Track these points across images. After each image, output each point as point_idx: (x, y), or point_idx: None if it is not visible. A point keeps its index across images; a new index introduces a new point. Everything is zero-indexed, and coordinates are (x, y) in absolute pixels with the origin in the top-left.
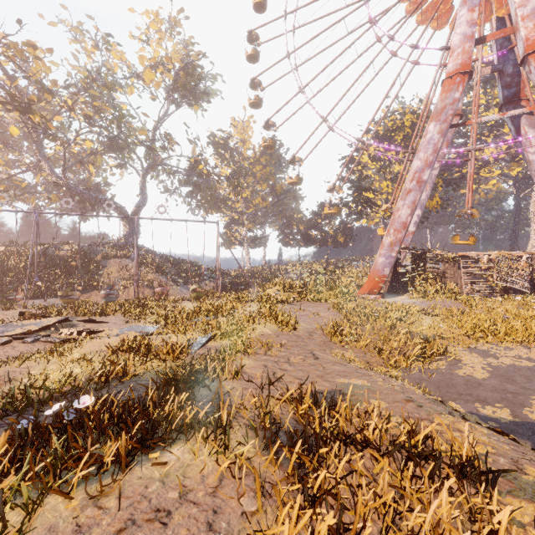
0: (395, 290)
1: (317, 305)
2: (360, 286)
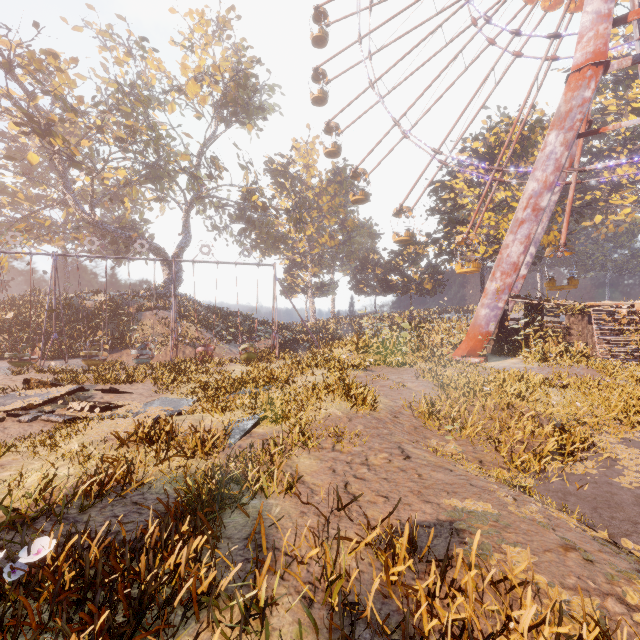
0: (502, 351)
1: (401, 371)
2: (455, 345)
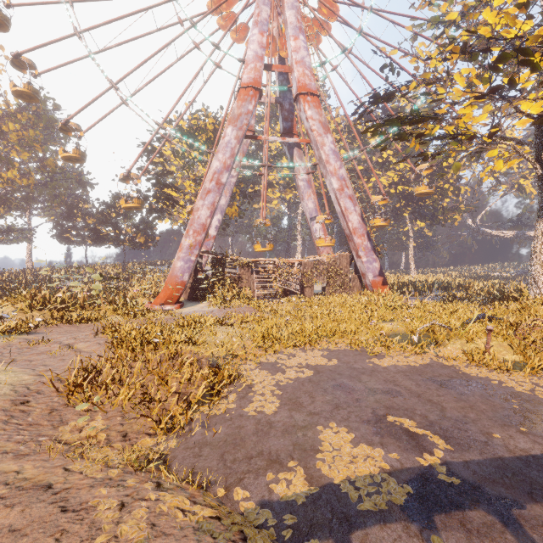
0: (196, 297)
1: (82, 328)
2: (157, 294)
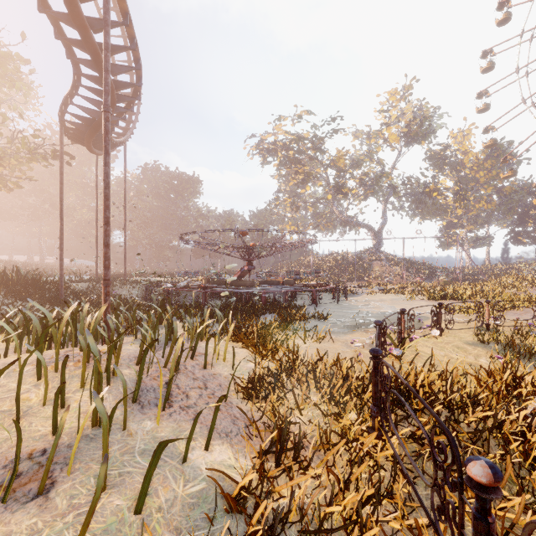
0: None
1: None
2: None
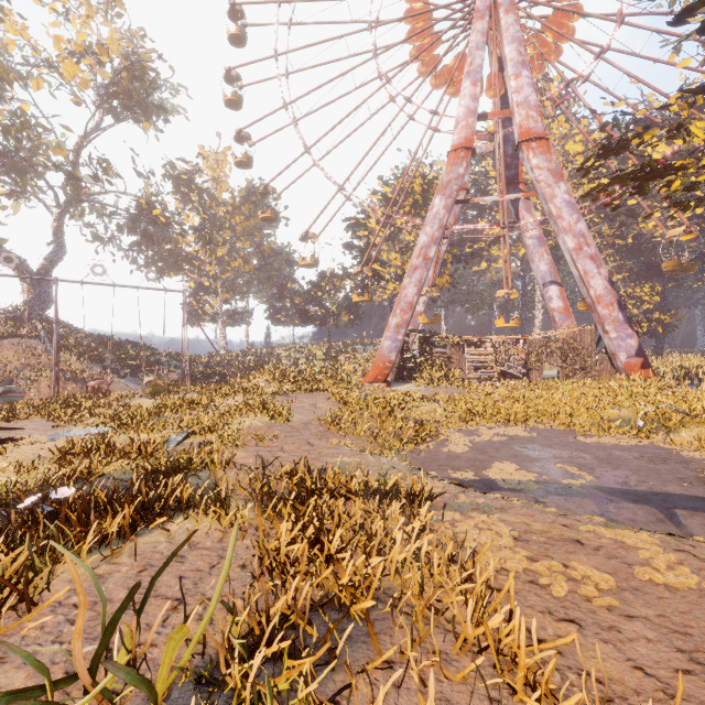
0: (403, 378)
1: (315, 396)
2: (366, 374)
